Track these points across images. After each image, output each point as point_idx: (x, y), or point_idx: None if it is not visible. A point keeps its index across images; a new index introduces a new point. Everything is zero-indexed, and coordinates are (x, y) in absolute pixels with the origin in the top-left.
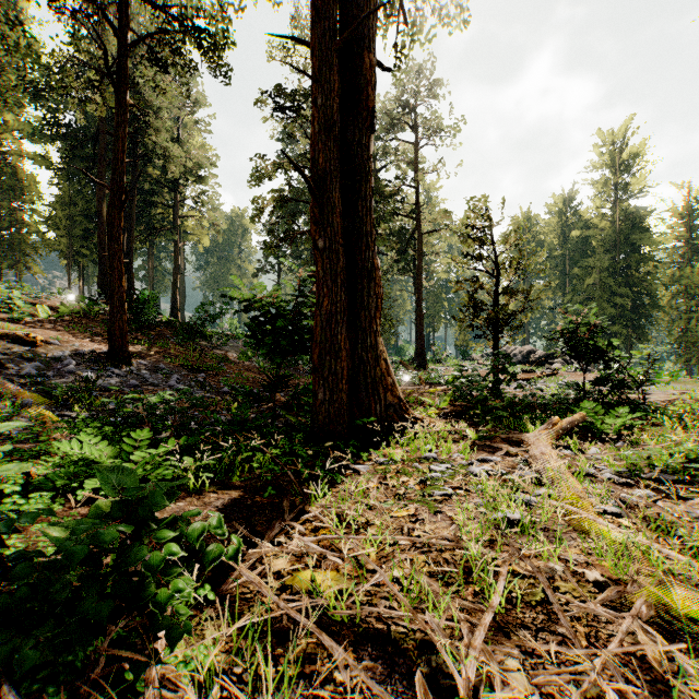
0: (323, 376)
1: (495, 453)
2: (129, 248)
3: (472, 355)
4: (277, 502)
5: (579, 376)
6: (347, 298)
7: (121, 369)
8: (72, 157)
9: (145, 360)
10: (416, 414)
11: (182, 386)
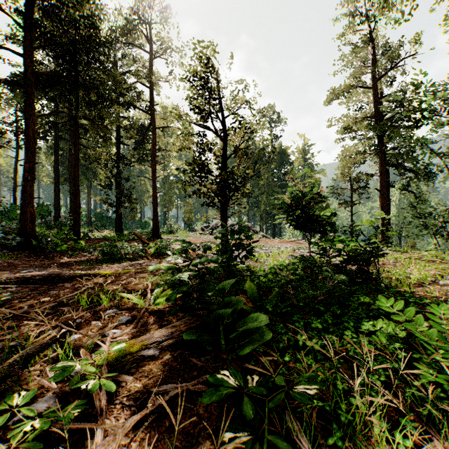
0: None
1: None
2: None
3: (195, 227)
4: None
5: (268, 241)
6: None
7: None
8: None
9: None
10: None
11: None
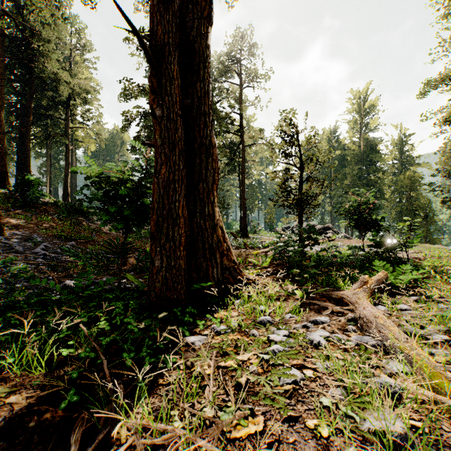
0: (160, 243)
1: (322, 312)
2: (26, 147)
3: (276, 228)
4: (75, 419)
5: (346, 241)
6: (186, 170)
7: None
8: None
9: (20, 231)
10: (248, 275)
11: (48, 252)
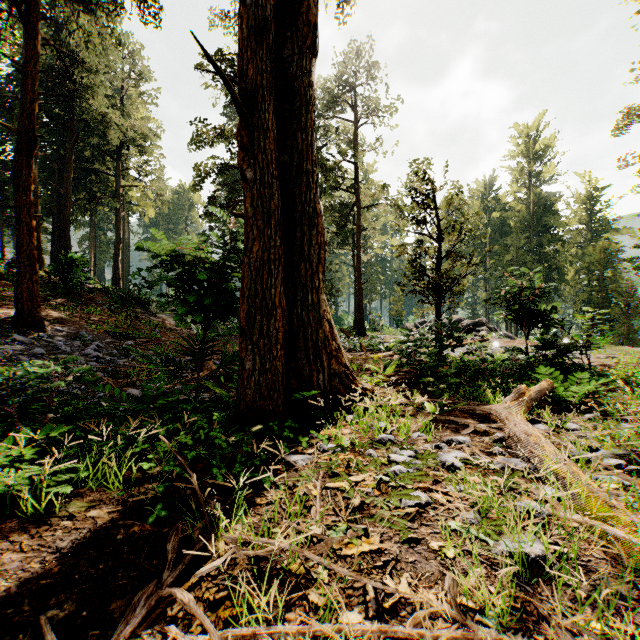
0: (252, 339)
1: (461, 431)
2: (65, 214)
3: (405, 324)
4: (166, 534)
5: (506, 342)
6: (284, 247)
7: (29, 336)
8: (6, 121)
9: (64, 327)
10: (364, 384)
11: (101, 354)
